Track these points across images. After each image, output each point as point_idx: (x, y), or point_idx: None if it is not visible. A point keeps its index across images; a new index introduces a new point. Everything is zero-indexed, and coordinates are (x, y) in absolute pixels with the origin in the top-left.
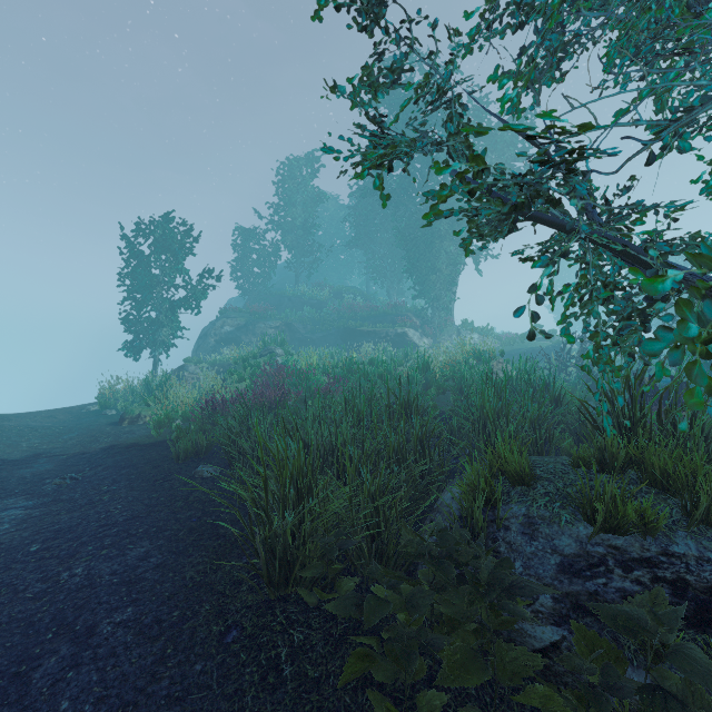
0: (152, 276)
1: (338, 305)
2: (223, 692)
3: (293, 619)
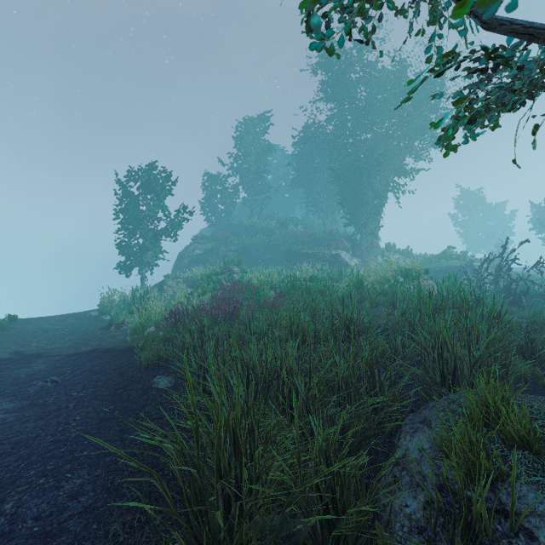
0: (140, 211)
1: (284, 232)
2: None
3: None
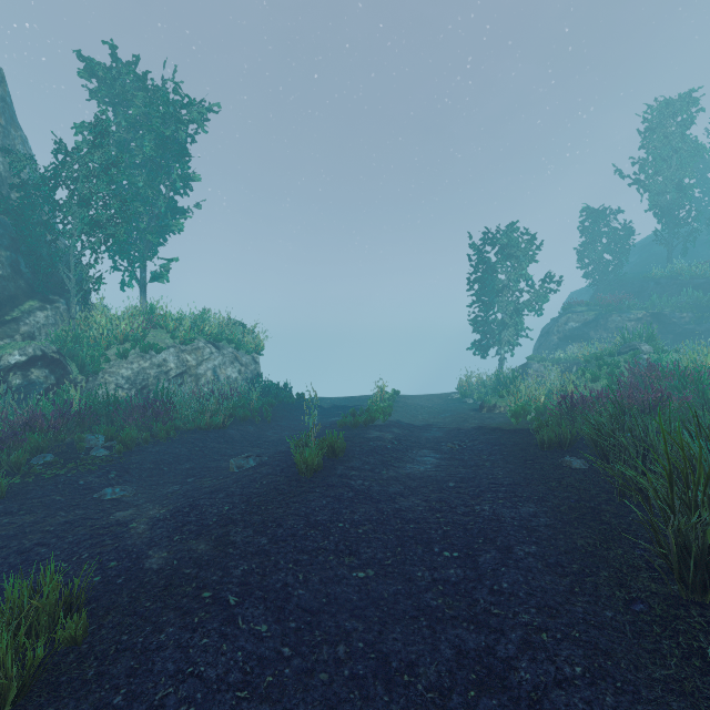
0: (498, 281)
1: None
2: (639, 643)
3: None
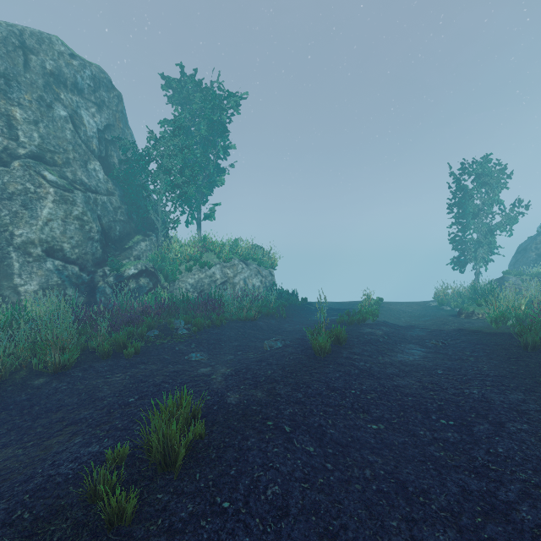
0: (474, 206)
1: None
2: None
3: None
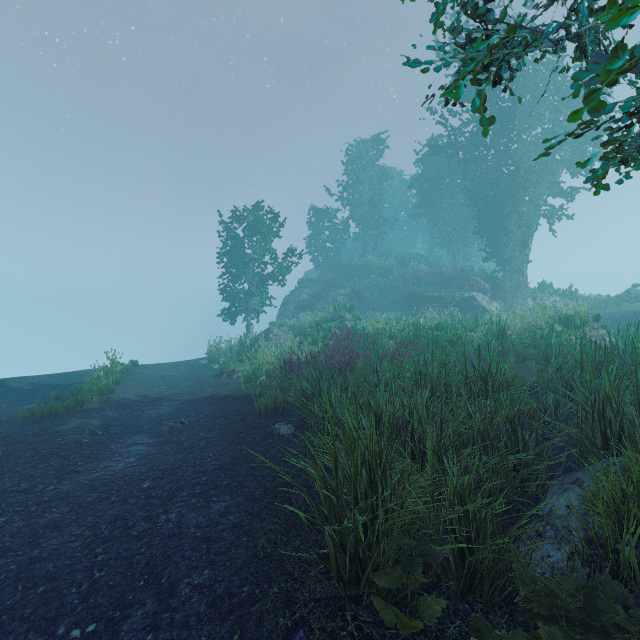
0: (246, 255)
1: (403, 272)
2: None
3: (365, 632)
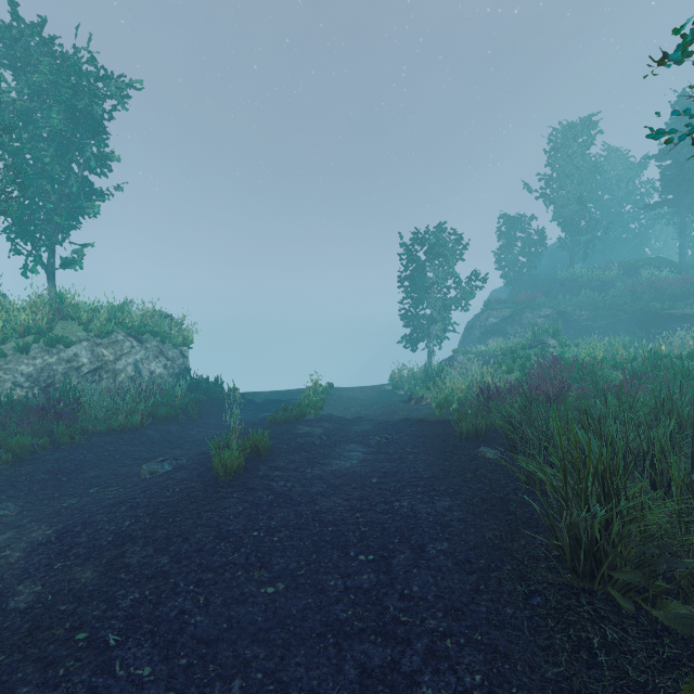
0: (427, 279)
1: (632, 284)
2: (535, 641)
3: (602, 614)
